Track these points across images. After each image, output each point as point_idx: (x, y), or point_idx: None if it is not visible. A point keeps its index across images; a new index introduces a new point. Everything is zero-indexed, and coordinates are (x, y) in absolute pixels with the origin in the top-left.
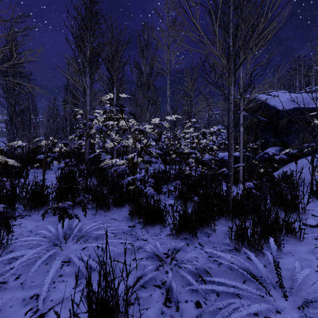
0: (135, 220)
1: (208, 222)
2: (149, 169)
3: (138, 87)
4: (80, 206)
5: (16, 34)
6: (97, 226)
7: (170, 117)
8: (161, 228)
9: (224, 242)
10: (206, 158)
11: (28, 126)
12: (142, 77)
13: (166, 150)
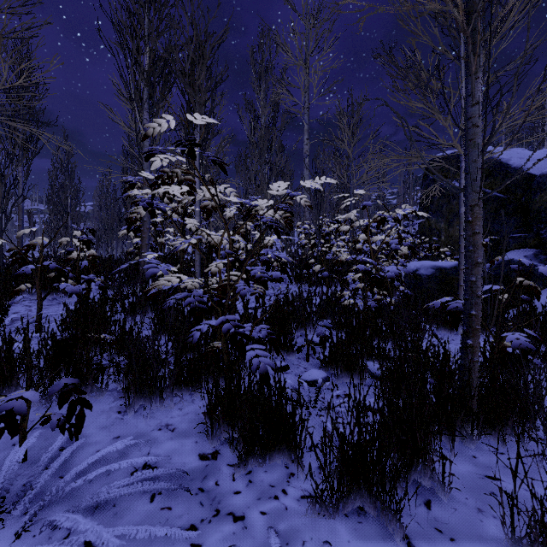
0: (220, 434)
1: (423, 455)
2: (269, 294)
3: (251, 145)
4: (61, 406)
5: (14, 35)
6: (101, 468)
7: (310, 182)
8: (289, 466)
9: (484, 535)
10: (390, 271)
11: (63, 217)
12: (258, 126)
13: (302, 257)
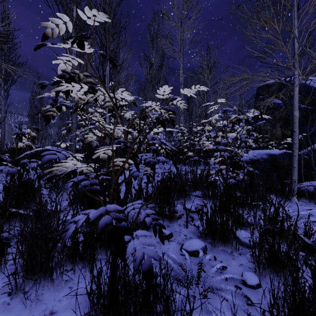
0: None
1: None
2: (157, 172)
3: (147, 81)
4: None
5: None
6: None
7: (188, 89)
8: None
9: None
10: (248, 157)
11: (36, 124)
12: (152, 69)
13: (179, 148)
